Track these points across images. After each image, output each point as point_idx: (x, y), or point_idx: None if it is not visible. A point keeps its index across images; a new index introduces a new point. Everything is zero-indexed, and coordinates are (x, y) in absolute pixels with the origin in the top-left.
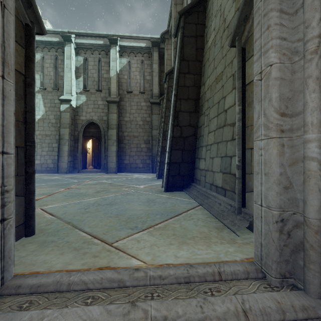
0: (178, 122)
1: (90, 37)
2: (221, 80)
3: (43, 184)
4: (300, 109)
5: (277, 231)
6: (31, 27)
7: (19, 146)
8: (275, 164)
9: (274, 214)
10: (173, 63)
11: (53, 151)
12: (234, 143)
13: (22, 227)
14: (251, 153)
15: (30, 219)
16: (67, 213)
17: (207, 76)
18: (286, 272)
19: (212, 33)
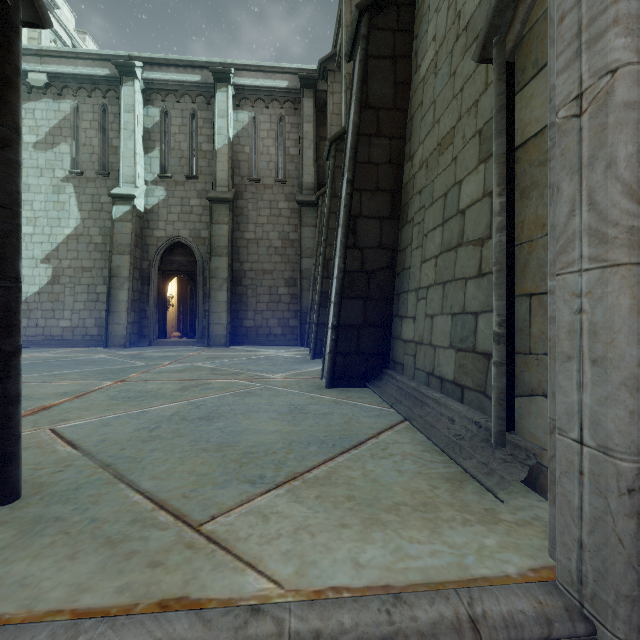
0: (357, 239)
1: (173, 67)
2: (452, 146)
3: (72, 370)
4: None
5: (632, 516)
6: (9, 5)
7: None
8: (625, 335)
9: (622, 471)
10: (344, 120)
11: (98, 302)
12: (484, 284)
13: None
14: (529, 306)
15: (7, 464)
16: (109, 442)
17: (419, 140)
18: None
19: (430, 48)
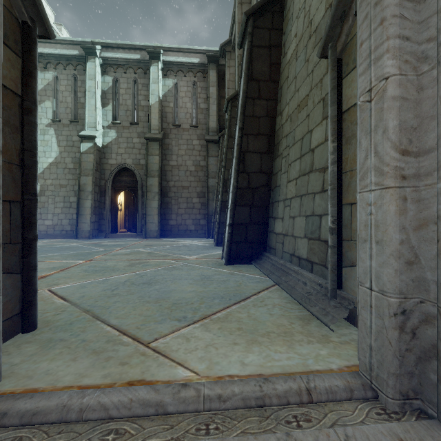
0: (245, 166)
1: (121, 49)
2: (306, 107)
3: (56, 254)
4: (431, 143)
5: (396, 328)
6: (31, 26)
7: (12, 200)
8: (392, 227)
9: (391, 303)
10: (237, 86)
11: (71, 208)
12: (325, 196)
13: (18, 319)
14: (350, 211)
15: (29, 308)
16: (87, 297)
17: (286, 102)
18: (410, 390)
19: (293, 42)
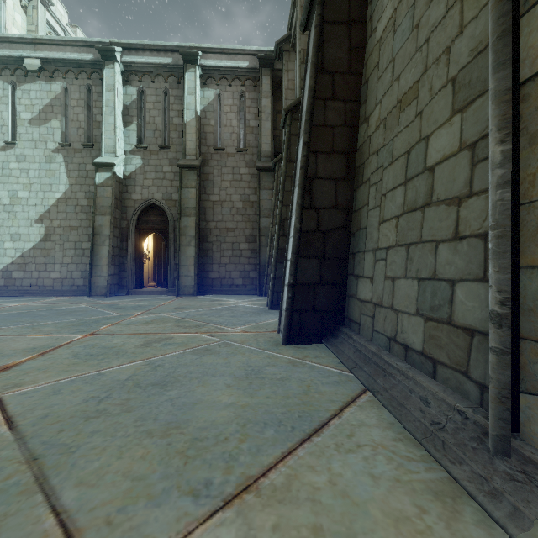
0: (312, 199)
1: (148, 51)
2: (416, 101)
3: (50, 322)
4: None
5: None
6: None
7: None
8: None
9: None
10: (299, 92)
11: (84, 256)
12: (462, 248)
13: None
14: None
15: None
16: (50, 419)
17: (376, 101)
18: None
19: (388, 7)
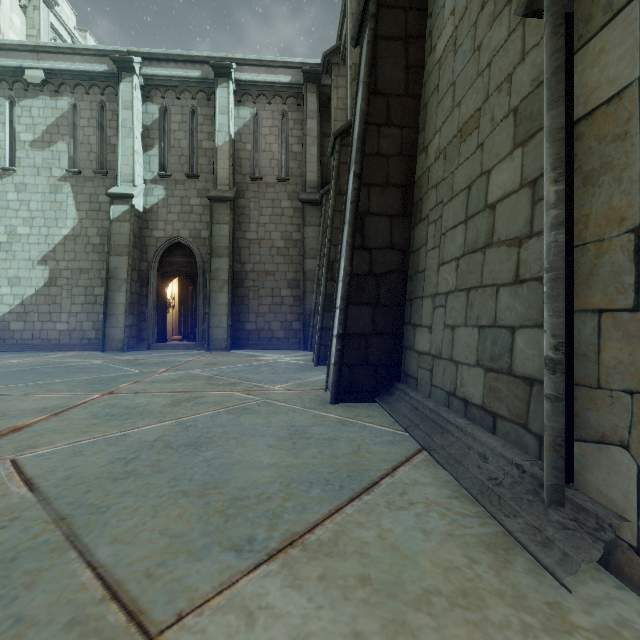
0: (364, 238)
1: (173, 62)
2: (477, 131)
3: (60, 380)
4: None
5: None
6: None
7: None
8: None
9: None
10: (350, 113)
11: (96, 304)
12: (523, 292)
13: None
14: (597, 326)
15: None
16: (74, 480)
17: (435, 128)
18: None
19: (448, 24)
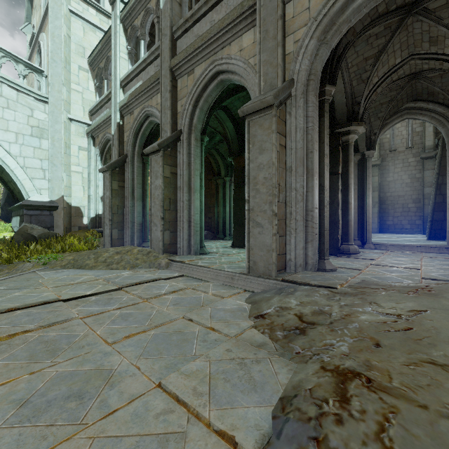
0: (440, 192)
1: None
2: None
3: None
4: None
5: (448, 234)
6: None
7: None
8: (448, 217)
9: (447, 230)
10: None
11: None
12: None
13: None
14: None
15: None
16: None
17: None
18: None
19: None
